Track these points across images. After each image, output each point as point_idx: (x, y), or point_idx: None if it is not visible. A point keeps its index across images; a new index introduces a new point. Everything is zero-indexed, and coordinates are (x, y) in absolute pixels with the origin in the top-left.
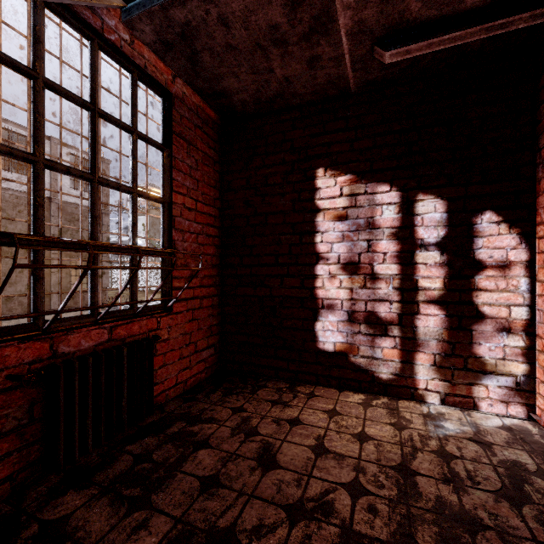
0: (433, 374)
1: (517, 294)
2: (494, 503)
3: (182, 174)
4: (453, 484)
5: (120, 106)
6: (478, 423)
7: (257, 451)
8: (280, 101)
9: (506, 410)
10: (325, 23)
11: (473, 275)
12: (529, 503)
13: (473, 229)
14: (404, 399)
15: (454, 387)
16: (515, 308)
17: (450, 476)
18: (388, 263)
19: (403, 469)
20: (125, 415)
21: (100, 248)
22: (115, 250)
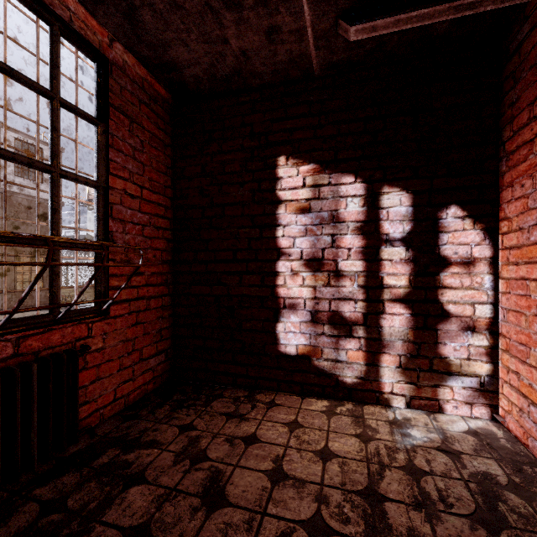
0: (399, 376)
1: (481, 292)
2: (470, 532)
3: (122, 155)
4: (425, 509)
5: (37, 66)
6: (445, 429)
7: (202, 484)
8: (237, 80)
9: (470, 412)
10: None
11: (439, 272)
12: (507, 528)
13: (438, 224)
14: (369, 404)
15: (419, 389)
16: (479, 306)
17: (421, 499)
18: (353, 259)
19: (370, 494)
20: (34, 449)
21: (1, 239)
22: (24, 241)
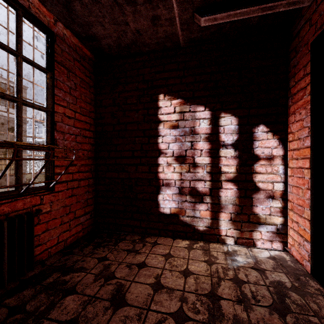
0: (230, 225)
1: (277, 175)
2: (269, 316)
3: (63, 92)
4: (243, 303)
5: (7, 35)
6: (256, 256)
7: (111, 293)
8: (134, 47)
9: (271, 246)
10: None
11: (253, 164)
12: (290, 313)
13: (253, 136)
14: (213, 242)
15: (242, 233)
16: (276, 183)
17: (241, 297)
18: (204, 156)
19: (212, 296)
20: (5, 274)
21: None
22: None
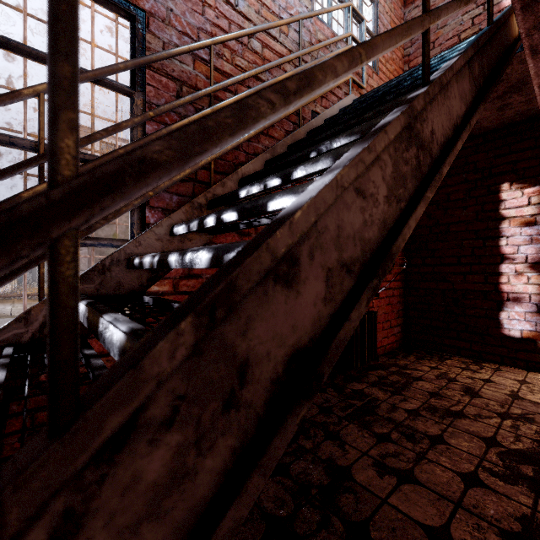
0: None
1: None
2: None
3: None
4: None
5: None
6: None
7: (461, 388)
8: None
9: None
10: (519, 86)
11: None
12: None
13: None
14: None
15: None
16: None
17: None
18: None
19: None
20: (366, 354)
21: None
22: None
